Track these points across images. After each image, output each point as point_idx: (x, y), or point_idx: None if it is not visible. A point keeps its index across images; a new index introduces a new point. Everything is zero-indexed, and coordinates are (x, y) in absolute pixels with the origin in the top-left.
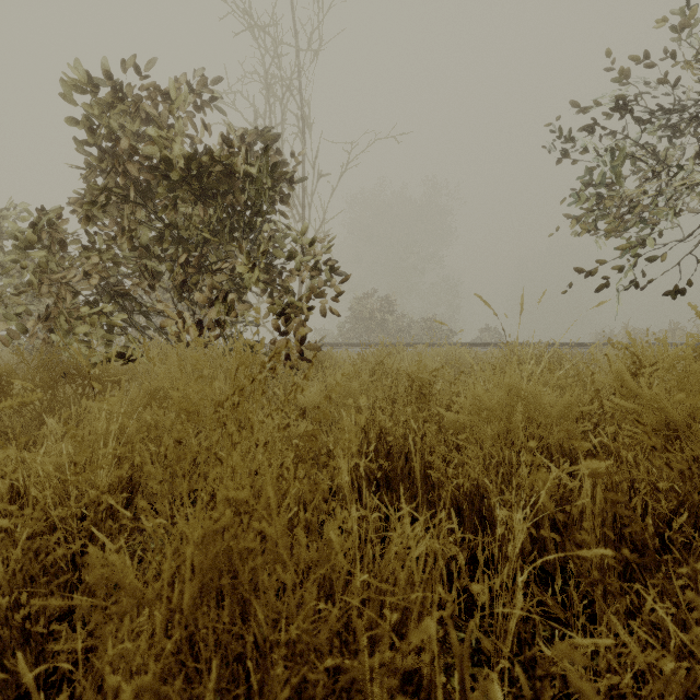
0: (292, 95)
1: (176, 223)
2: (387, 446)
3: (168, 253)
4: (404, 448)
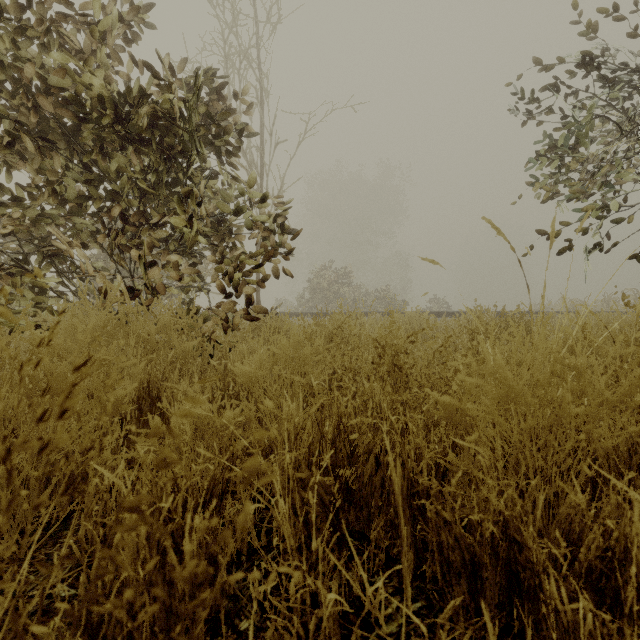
0: (250, 65)
1: (110, 172)
2: (350, 443)
3: None
4: (374, 446)
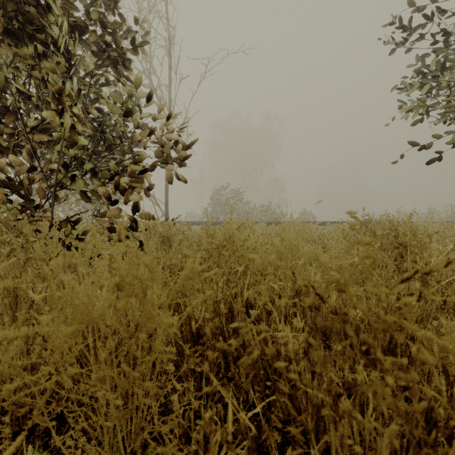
0: (160, 19)
1: None
2: None
3: (4, 119)
4: None
